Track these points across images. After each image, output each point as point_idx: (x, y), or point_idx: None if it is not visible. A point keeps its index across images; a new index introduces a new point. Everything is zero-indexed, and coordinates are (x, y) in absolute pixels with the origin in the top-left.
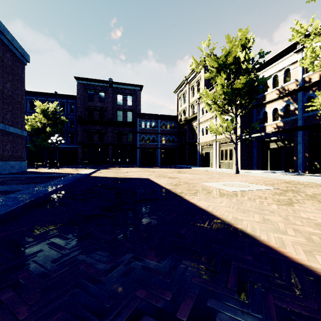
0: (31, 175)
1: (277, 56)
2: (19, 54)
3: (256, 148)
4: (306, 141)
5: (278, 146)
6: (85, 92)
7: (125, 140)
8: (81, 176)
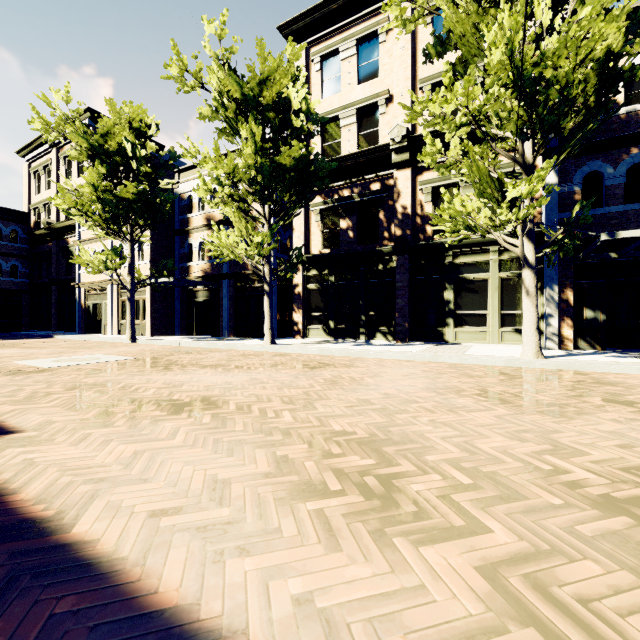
0: None
1: None
2: None
3: (180, 300)
4: (232, 294)
5: (205, 299)
6: None
7: None
8: None
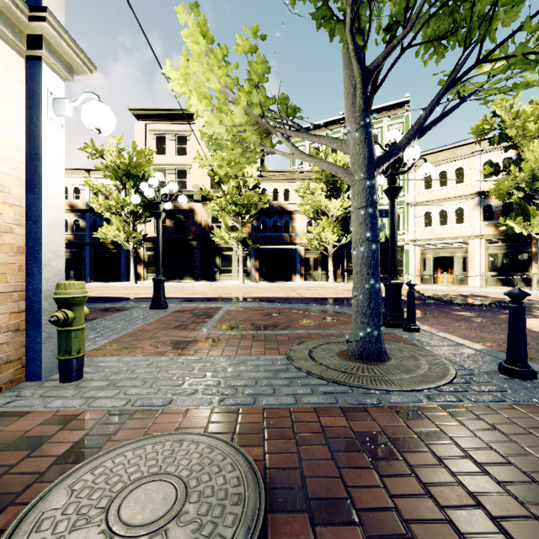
0: None
1: (68, 170)
2: None
3: None
4: (93, 255)
5: (68, 258)
6: None
7: None
8: None
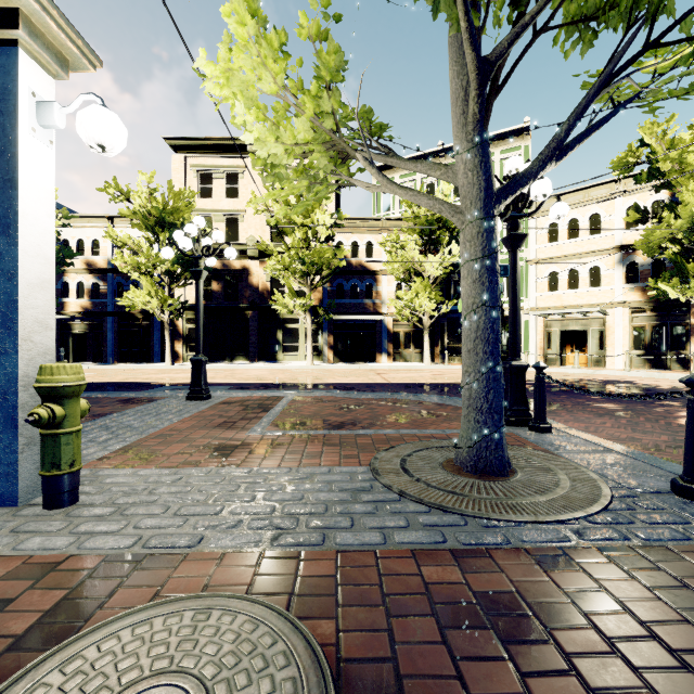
0: None
1: (84, 217)
2: None
3: None
4: (117, 328)
5: (84, 331)
6: None
7: None
8: None
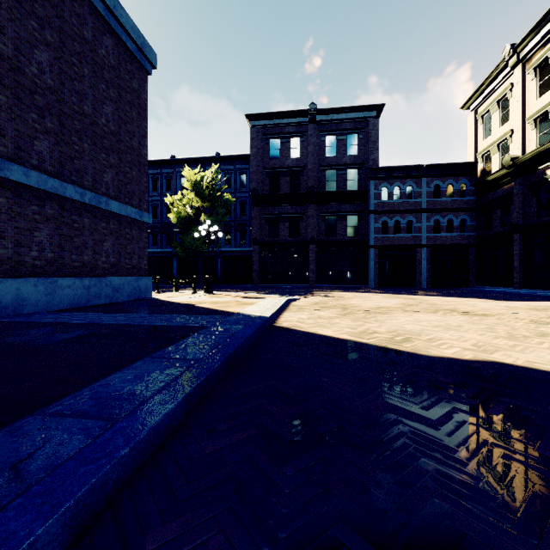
0: (115, 319)
1: None
2: (134, 46)
3: None
4: None
5: None
6: (264, 141)
7: (342, 231)
8: (241, 341)
